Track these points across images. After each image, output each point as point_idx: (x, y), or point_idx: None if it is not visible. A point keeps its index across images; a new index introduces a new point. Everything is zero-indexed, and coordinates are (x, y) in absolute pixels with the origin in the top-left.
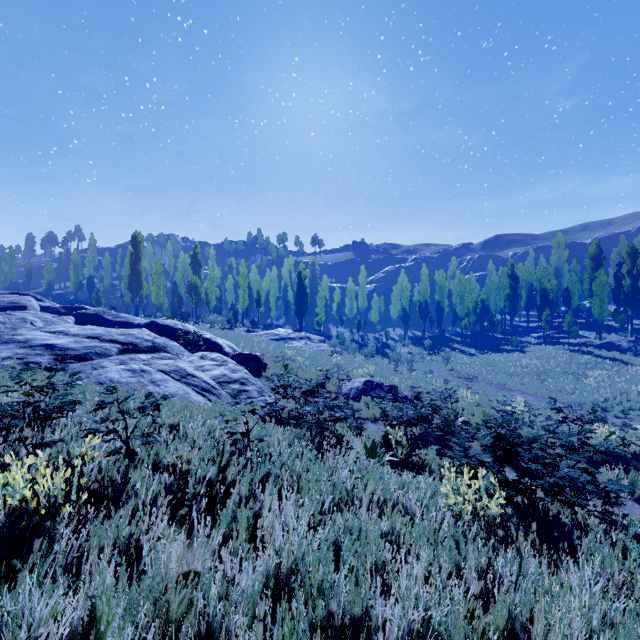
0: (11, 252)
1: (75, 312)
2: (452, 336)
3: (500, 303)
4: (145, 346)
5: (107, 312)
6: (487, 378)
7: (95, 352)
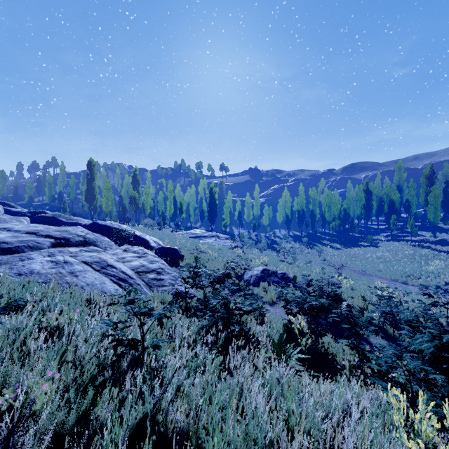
0: (3, 174)
1: (37, 215)
2: (322, 235)
3: (357, 211)
4: (76, 240)
5: (62, 215)
6: (351, 266)
7: (27, 245)
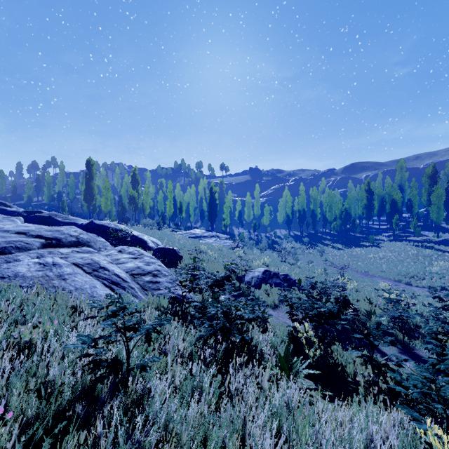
0: (2, 174)
1: (32, 215)
2: (323, 235)
3: (358, 211)
4: (69, 241)
5: (58, 215)
6: (354, 267)
7: (15, 246)
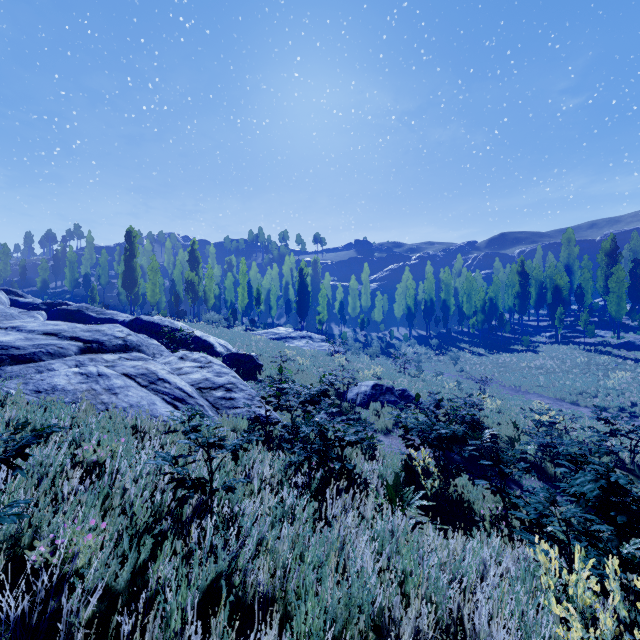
0: (5, 249)
1: (55, 308)
2: (458, 335)
3: (508, 301)
4: (114, 344)
5: (91, 308)
6: (500, 380)
7: (46, 351)
